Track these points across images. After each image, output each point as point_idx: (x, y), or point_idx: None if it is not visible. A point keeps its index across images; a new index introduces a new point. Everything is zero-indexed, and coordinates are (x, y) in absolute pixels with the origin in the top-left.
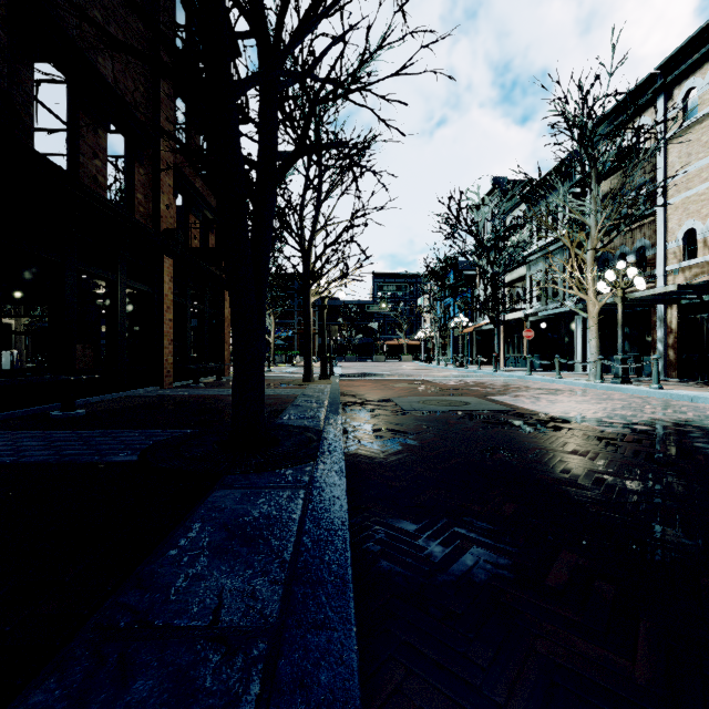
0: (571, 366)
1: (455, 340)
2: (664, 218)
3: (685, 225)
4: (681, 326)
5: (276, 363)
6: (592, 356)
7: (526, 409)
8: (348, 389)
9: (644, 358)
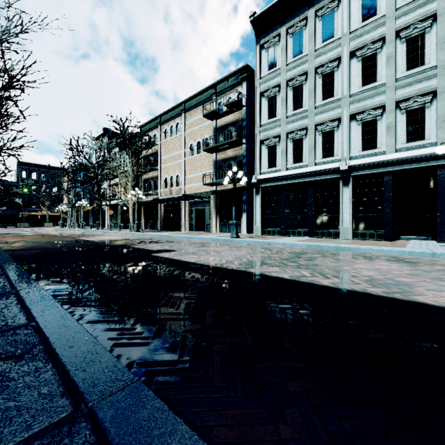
0: None
1: (84, 213)
2: (160, 172)
3: (165, 176)
4: (165, 211)
5: None
6: (130, 222)
7: (84, 239)
8: None
9: (156, 223)
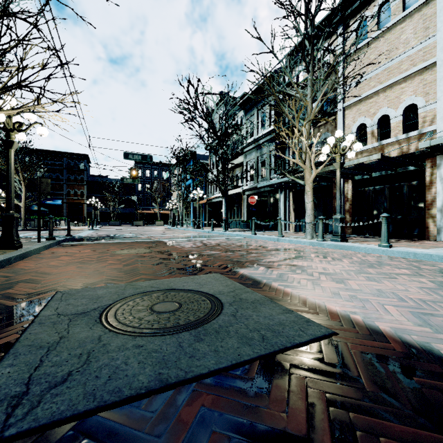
0: (276, 226)
1: (194, 210)
2: (343, 116)
3: (358, 121)
4: (354, 196)
5: (32, 227)
6: (308, 217)
7: (346, 318)
8: (22, 265)
9: None
